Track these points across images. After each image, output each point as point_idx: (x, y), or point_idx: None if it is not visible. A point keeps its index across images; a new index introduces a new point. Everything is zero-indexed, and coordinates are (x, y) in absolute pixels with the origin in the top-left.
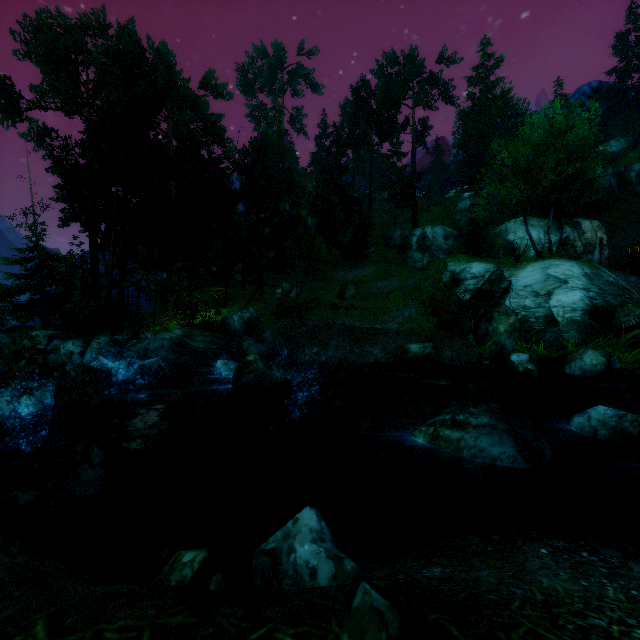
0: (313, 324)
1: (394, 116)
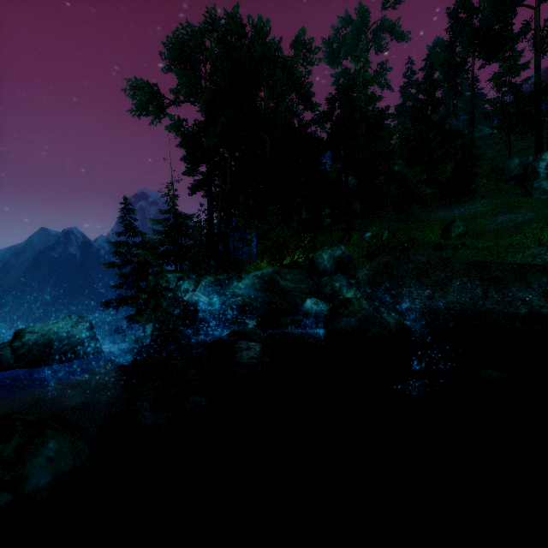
0: (423, 259)
1: (508, 24)
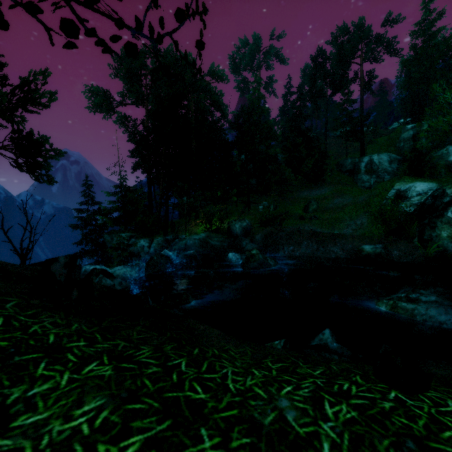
0: (290, 230)
1: (345, 73)
